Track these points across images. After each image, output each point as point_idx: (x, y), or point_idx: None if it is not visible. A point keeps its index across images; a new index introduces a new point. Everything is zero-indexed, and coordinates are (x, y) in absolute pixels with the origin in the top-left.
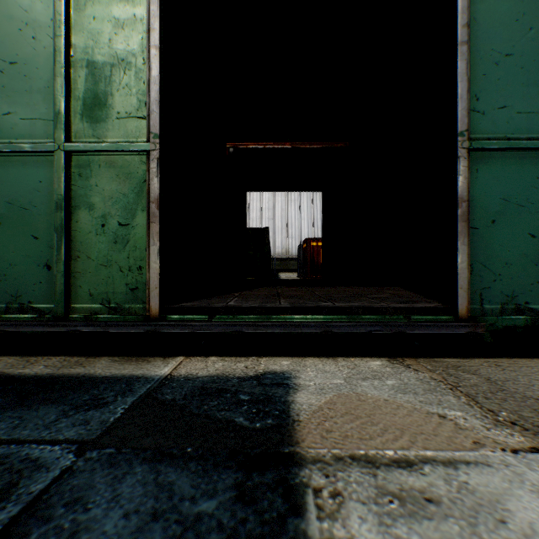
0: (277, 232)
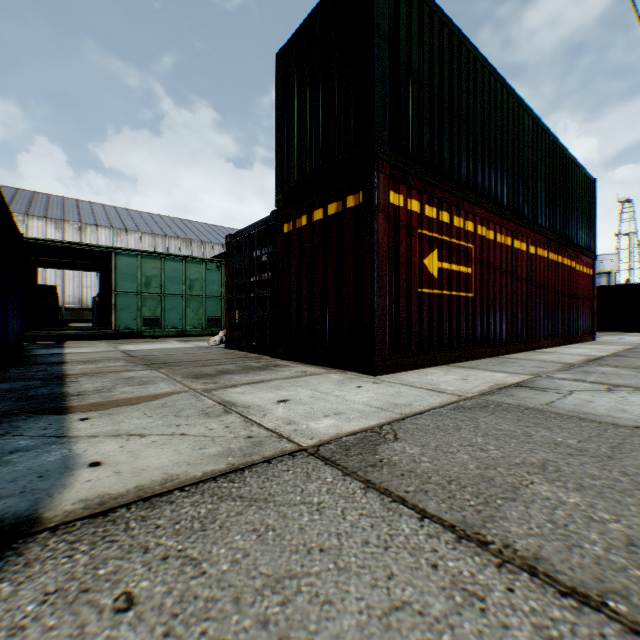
0: (68, 280)
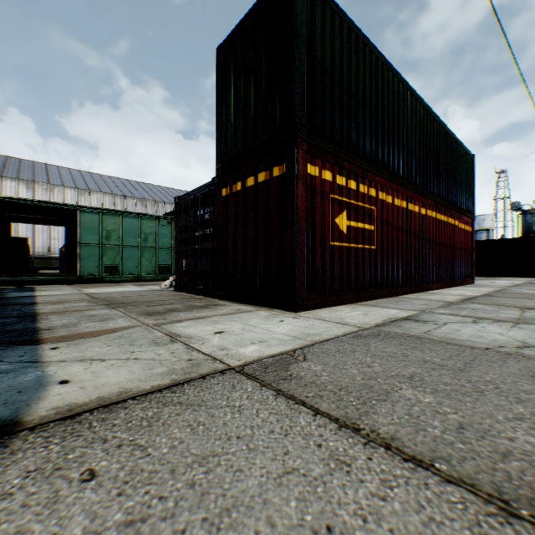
0: (38, 233)
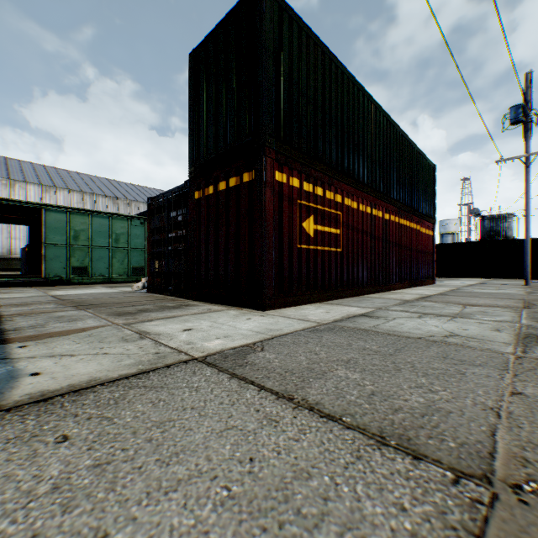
0: None
